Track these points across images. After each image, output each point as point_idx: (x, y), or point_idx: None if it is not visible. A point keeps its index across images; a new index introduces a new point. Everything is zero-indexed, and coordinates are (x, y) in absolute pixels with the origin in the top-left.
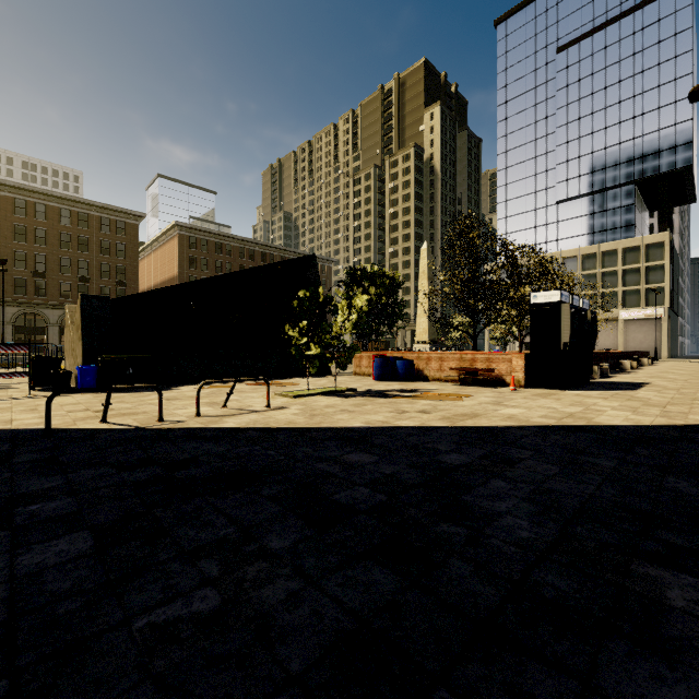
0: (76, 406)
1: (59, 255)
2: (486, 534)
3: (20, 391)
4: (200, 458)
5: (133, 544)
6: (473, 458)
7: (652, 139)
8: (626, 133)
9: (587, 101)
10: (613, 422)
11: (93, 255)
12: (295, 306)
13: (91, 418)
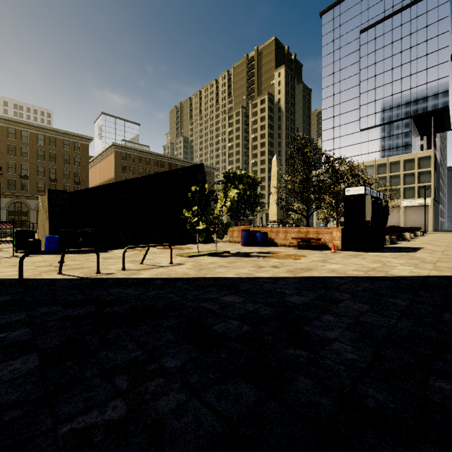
0: (43, 263)
1: (37, 164)
2: (322, 356)
3: (7, 253)
4: (122, 299)
5: (68, 364)
6: (309, 299)
7: (422, 89)
8: (405, 85)
9: (380, 64)
10: (402, 273)
11: (59, 164)
12: (189, 196)
13: (51, 271)
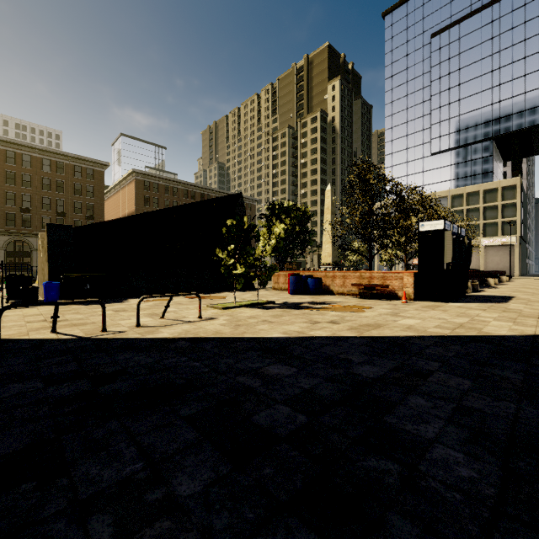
0: (37, 317)
1: (41, 195)
2: (421, 472)
3: None
4: (128, 370)
5: (22, 488)
6: (386, 370)
7: (507, 104)
8: (486, 100)
9: (455, 74)
10: (500, 332)
11: (68, 195)
12: (224, 232)
13: (44, 329)
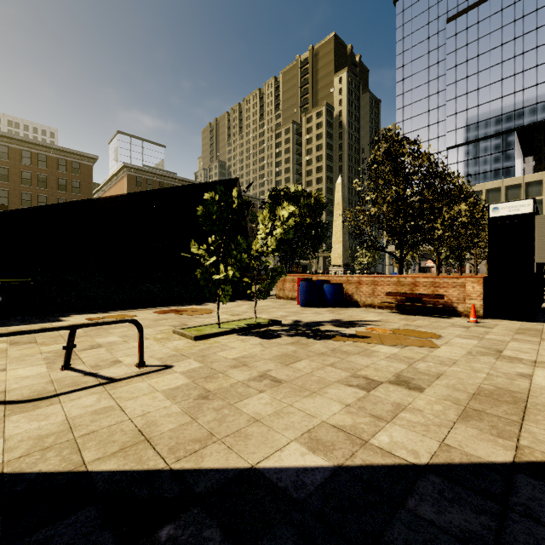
0: None
1: (20, 190)
2: None
3: None
4: None
5: None
6: None
7: (531, 92)
8: (508, 88)
9: (473, 62)
10: None
11: (51, 190)
12: (199, 213)
13: None
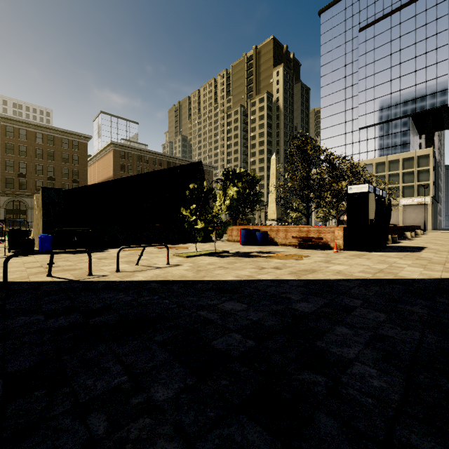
0: (34, 264)
1: (35, 162)
2: (343, 383)
3: None
4: (112, 306)
5: (35, 395)
6: (318, 306)
7: (421, 87)
8: (404, 84)
9: (378, 62)
10: (412, 276)
11: (57, 162)
12: (187, 194)
13: (41, 273)
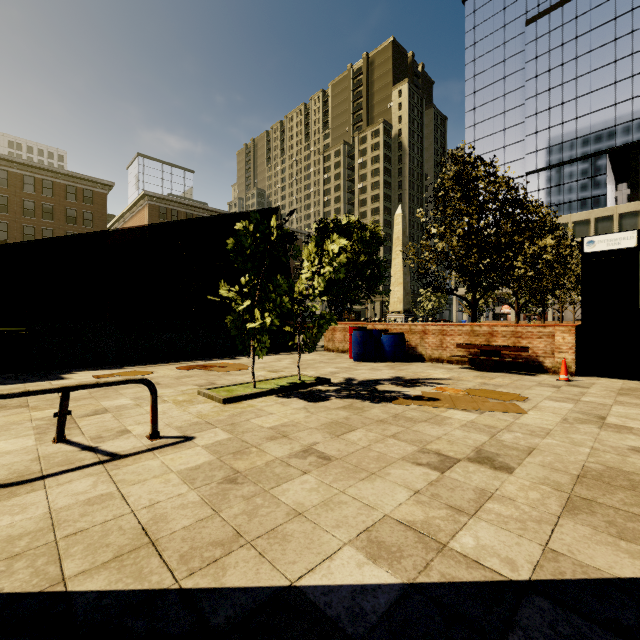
0: None
1: (22, 222)
2: None
3: None
4: None
5: None
6: None
7: (625, 107)
8: (598, 103)
9: (557, 71)
10: None
11: (58, 223)
12: (230, 247)
13: None
